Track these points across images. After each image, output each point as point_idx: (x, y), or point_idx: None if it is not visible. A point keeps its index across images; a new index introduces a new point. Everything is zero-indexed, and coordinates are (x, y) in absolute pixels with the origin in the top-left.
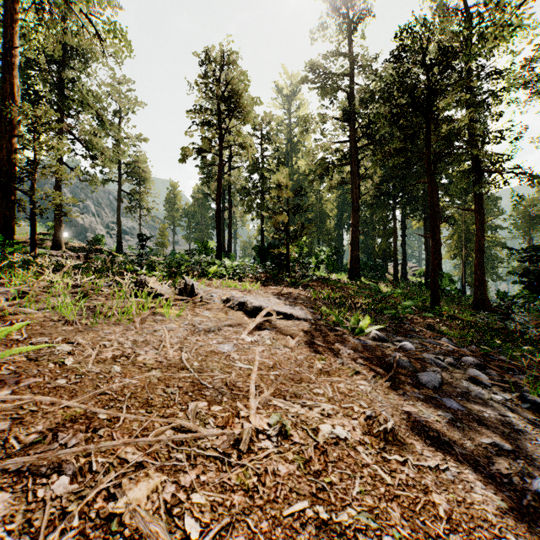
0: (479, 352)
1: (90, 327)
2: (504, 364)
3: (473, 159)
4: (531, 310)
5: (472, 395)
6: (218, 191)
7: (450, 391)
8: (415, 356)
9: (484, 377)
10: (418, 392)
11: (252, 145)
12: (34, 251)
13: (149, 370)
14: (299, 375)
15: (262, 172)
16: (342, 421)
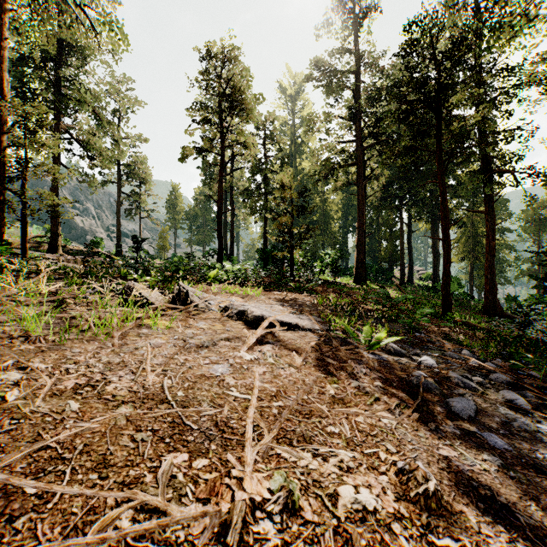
0: (506, 366)
1: (56, 345)
2: (539, 382)
3: (484, 159)
4: (541, 314)
5: (514, 426)
6: (220, 191)
7: (489, 422)
8: (439, 374)
9: (523, 401)
10: (453, 426)
11: (255, 144)
12: (24, 254)
13: (118, 406)
14: (309, 406)
15: (265, 173)
16: (367, 478)
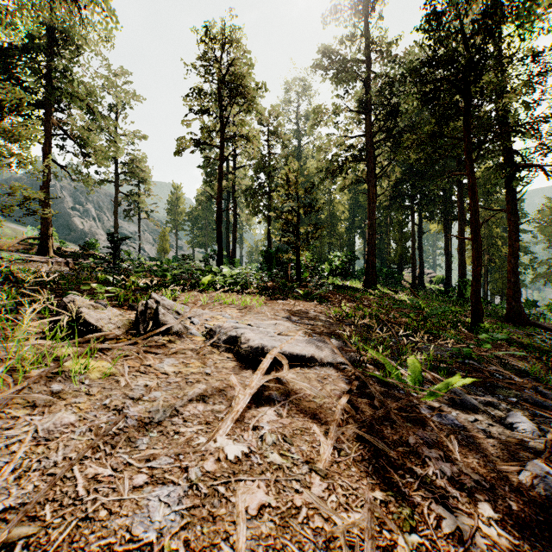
0: None
1: None
2: None
3: (506, 153)
4: None
5: None
6: (219, 188)
7: None
8: None
9: None
10: None
11: (258, 137)
12: None
13: None
14: None
15: (269, 171)
16: None
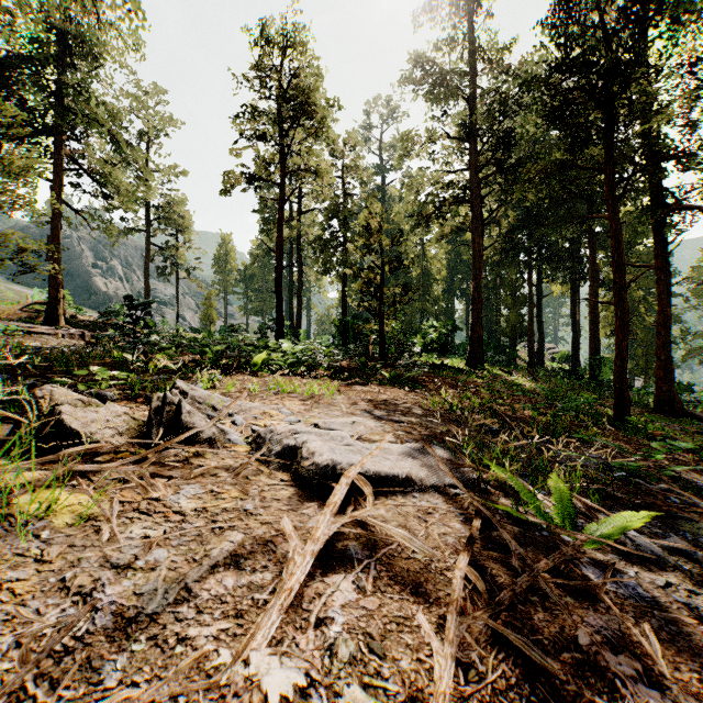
0: None
1: None
2: None
3: (654, 191)
4: None
5: None
6: (279, 237)
7: None
8: None
9: None
10: None
11: (329, 170)
12: None
13: None
14: None
15: (345, 216)
16: None
